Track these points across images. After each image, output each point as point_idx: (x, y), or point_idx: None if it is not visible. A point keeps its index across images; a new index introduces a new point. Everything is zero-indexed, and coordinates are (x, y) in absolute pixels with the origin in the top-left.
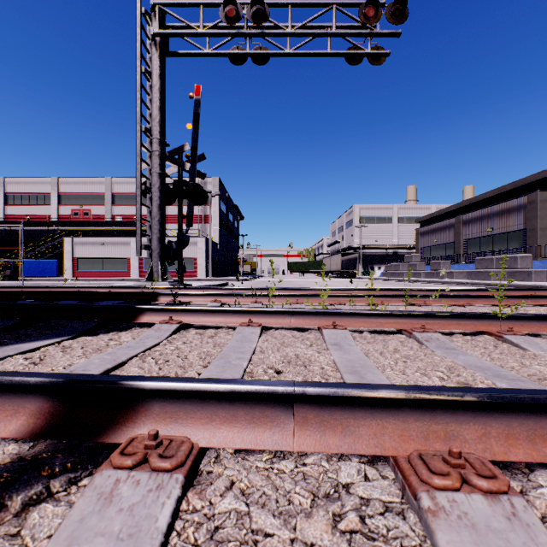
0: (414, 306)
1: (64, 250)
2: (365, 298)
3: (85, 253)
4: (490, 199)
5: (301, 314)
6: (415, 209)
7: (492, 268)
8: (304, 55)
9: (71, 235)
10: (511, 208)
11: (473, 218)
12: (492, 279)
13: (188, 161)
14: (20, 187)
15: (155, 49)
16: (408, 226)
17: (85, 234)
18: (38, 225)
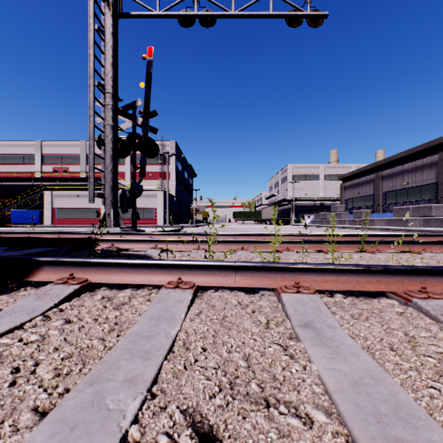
0: (366, 253)
1: (45, 202)
2: (314, 244)
3: (63, 204)
4: (402, 159)
5: (249, 270)
6: (338, 168)
7: (409, 216)
8: (248, 17)
9: (52, 189)
10: (424, 164)
11: (390, 174)
12: (409, 226)
13: (141, 117)
14: (10, 149)
15: (107, 8)
16: (332, 182)
17: (63, 188)
18: (25, 180)
